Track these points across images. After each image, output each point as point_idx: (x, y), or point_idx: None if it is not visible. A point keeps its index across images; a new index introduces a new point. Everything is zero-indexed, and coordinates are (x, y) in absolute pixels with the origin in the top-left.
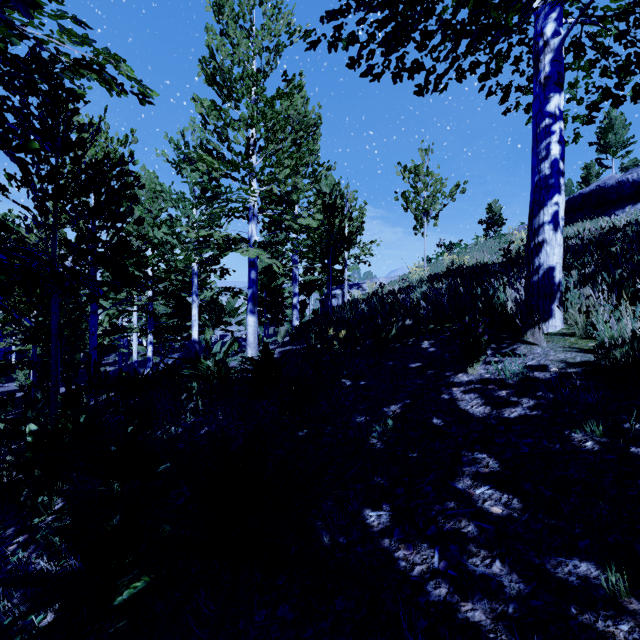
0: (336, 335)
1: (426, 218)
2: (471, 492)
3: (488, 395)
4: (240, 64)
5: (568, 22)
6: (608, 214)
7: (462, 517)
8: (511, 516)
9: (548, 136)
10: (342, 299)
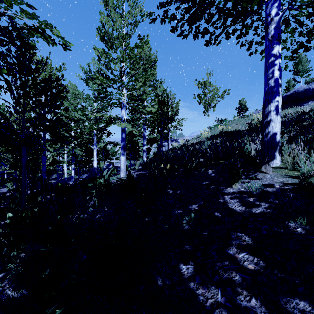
0: (165, 167)
1: (209, 107)
2: (237, 256)
3: (243, 200)
4: (117, 30)
5: (283, 8)
6: (300, 105)
7: (232, 271)
8: (259, 271)
9: (273, 66)
10: (168, 147)
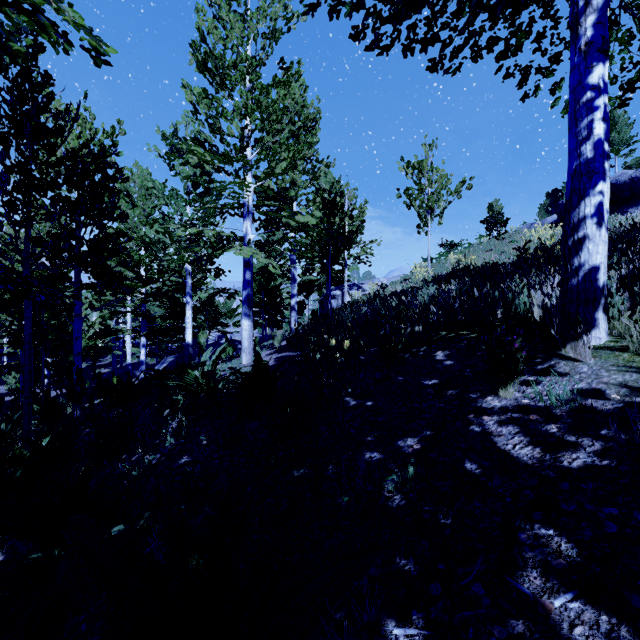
0: (338, 347)
1: (430, 216)
2: (547, 604)
3: (533, 430)
4: (233, 48)
5: None
6: (620, 212)
7: None
8: None
9: (590, 112)
10: (342, 300)
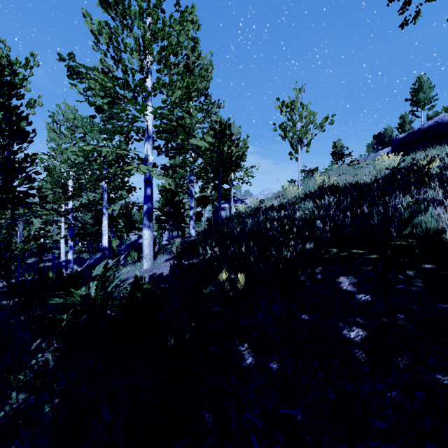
0: (230, 288)
1: (300, 145)
2: None
3: None
4: None
5: None
6: (446, 144)
7: None
8: None
9: None
10: (229, 211)
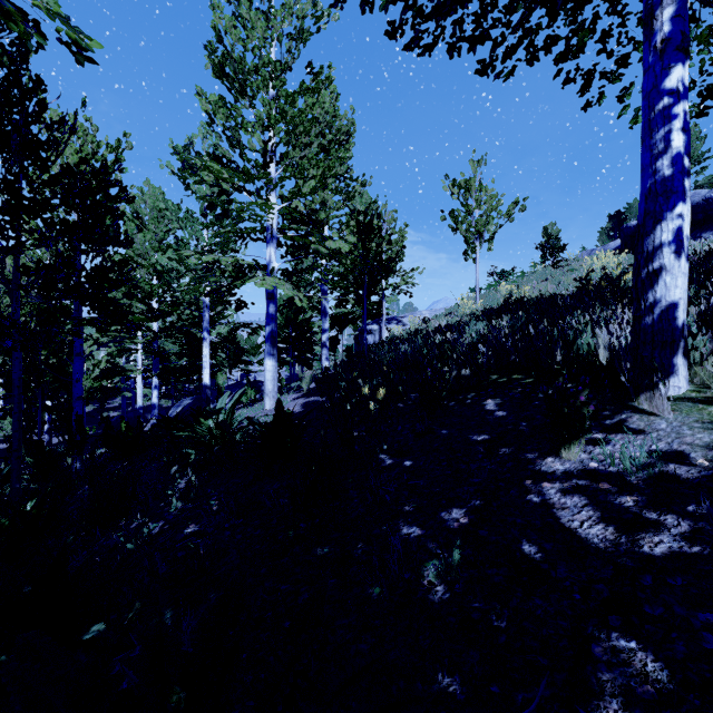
0: (372, 397)
1: (478, 241)
2: None
3: (604, 502)
4: (254, 50)
5: None
6: (693, 237)
7: None
8: None
9: (667, 121)
10: (379, 335)
